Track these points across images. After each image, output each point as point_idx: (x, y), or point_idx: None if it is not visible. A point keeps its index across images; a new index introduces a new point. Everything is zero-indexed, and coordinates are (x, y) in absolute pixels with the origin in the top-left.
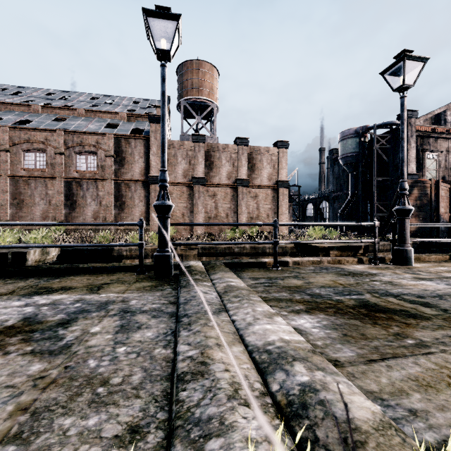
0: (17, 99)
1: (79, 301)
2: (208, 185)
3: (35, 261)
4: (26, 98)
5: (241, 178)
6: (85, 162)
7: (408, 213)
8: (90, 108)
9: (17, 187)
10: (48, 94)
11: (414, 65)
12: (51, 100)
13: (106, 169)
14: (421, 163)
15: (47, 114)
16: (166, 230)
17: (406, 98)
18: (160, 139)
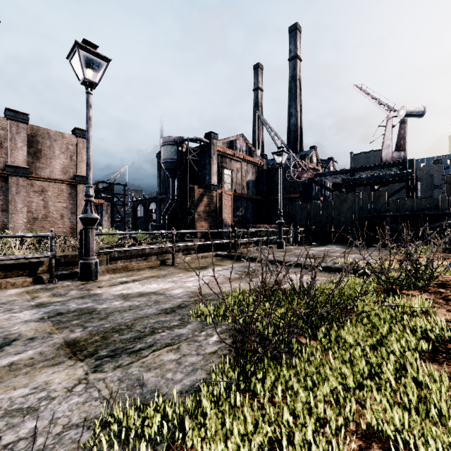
0: None
1: None
2: None
3: None
4: None
5: (14, 165)
6: None
7: (90, 223)
8: None
9: None
10: None
11: (103, 63)
12: None
13: None
14: (221, 177)
15: None
16: None
17: (91, 95)
18: None
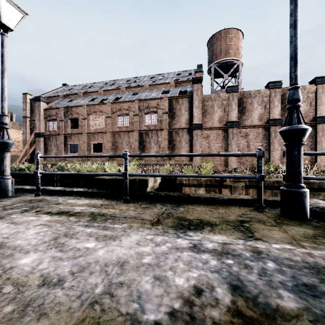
0: (113, 87)
1: (260, 254)
2: (241, 127)
3: (150, 187)
4: (117, 85)
5: (273, 118)
6: (150, 119)
7: None
8: (151, 83)
9: (114, 138)
10: (127, 81)
11: None
12: (129, 84)
13: (163, 122)
14: None
15: (128, 92)
16: (301, 161)
17: None
18: (200, 95)
